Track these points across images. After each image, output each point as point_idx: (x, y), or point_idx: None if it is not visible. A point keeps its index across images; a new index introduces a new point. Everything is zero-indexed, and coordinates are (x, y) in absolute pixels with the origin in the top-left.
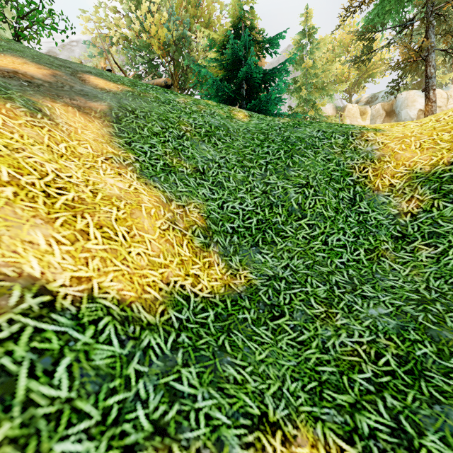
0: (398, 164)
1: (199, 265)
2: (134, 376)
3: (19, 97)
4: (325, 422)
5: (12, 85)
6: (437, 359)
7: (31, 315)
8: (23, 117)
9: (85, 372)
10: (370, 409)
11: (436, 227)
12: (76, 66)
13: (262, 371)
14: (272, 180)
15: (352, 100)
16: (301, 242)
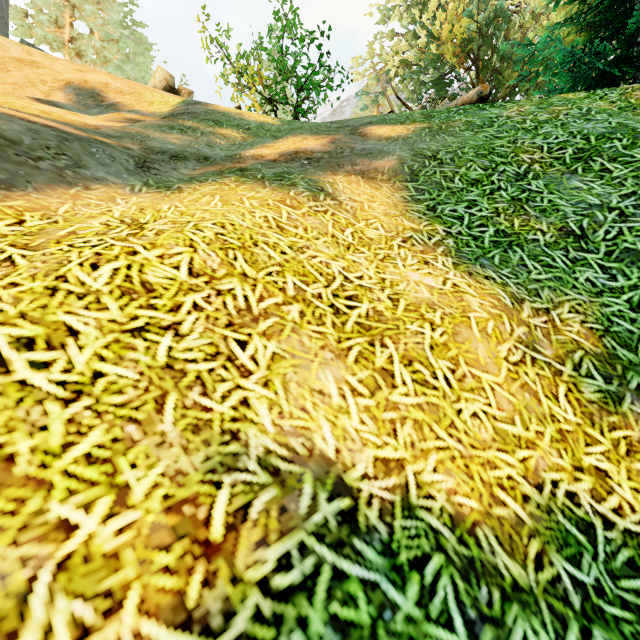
0: None
1: (603, 445)
2: None
3: (301, 180)
4: None
5: (294, 168)
6: None
7: (327, 538)
8: (306, 204)
9: None
10: None
11: None
12: (353, 123)
13: None
14: None
15: None
16: None
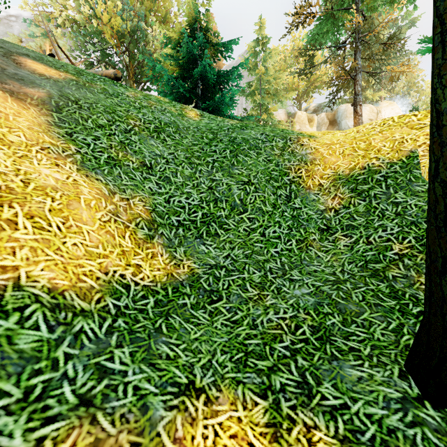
0: (326, 167)
1: (142, 255)
2: (62, 358)
3: None
4: (246, 384)
5: None
6: (342, 326)
7: None
8: None
9: (6, 355)
10: (284, 370)
11: (352, 221)
12: (10, 47)
13: (195, 348)
14: (218, 177)
15: (301, 108)
16: (242, 234)
